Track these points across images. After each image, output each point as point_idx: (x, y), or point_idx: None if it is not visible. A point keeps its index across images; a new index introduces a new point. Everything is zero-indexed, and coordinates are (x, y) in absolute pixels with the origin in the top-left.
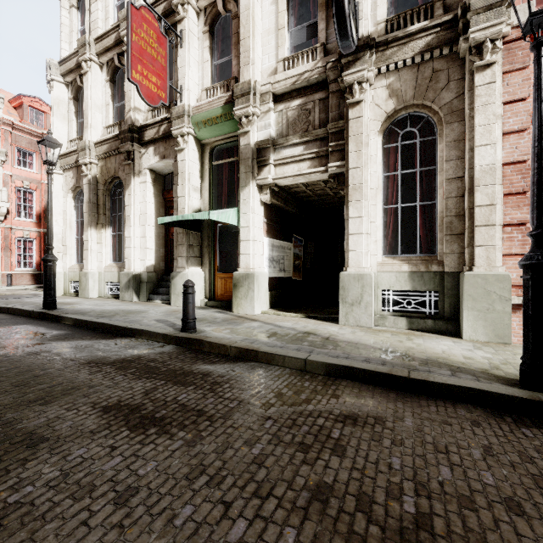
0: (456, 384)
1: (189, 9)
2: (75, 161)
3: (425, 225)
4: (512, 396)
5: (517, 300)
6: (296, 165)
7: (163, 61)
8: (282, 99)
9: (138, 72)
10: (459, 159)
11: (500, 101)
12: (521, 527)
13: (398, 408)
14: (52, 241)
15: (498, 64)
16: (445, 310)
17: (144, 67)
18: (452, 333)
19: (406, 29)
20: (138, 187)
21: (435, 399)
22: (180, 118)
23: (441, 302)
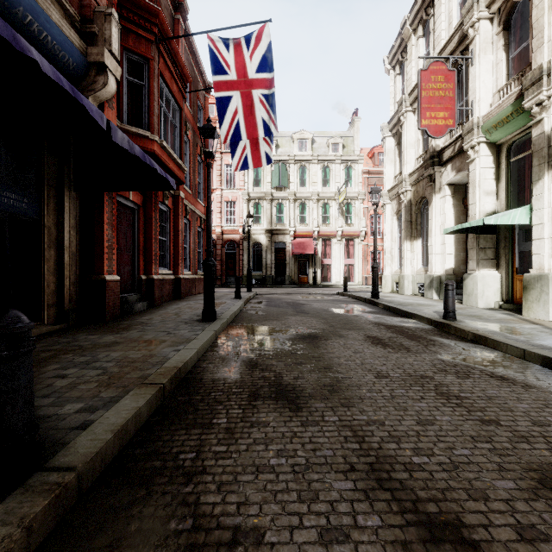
0: None
1: (479, 25)
2: (397, 192)
3: None
4: None
5: None
6: None
7: (450, 93)
8: None
9: (427, 118)
10: None
11: None
12: (521, 423)
13: None
14: (376, 254)
15: None
16: None
17: (432, 111)
18: None
19: None
20: (438, 202)
21: None
22: (469, 132)
23: None
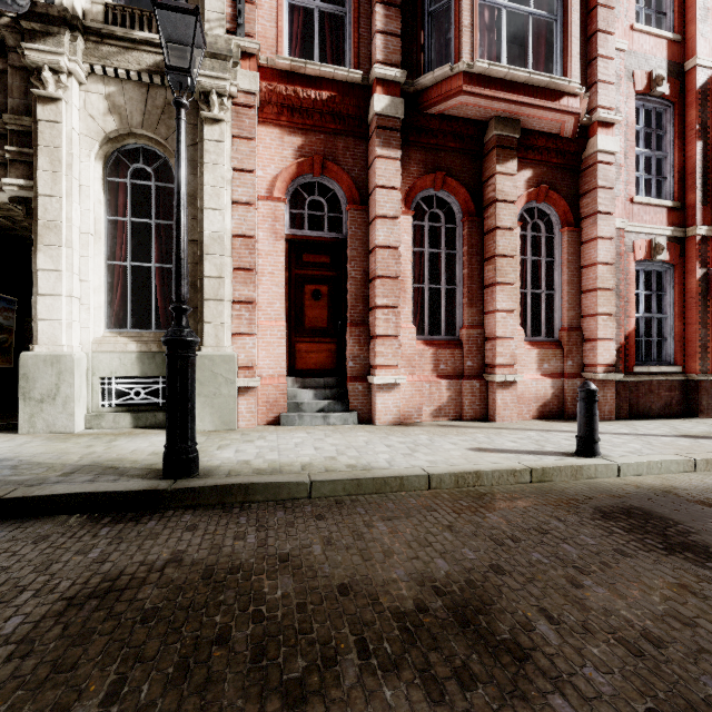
0: (64, 493)
1: None
2: None
3: (166, 293)
4: (126, 492)
5: (243, 382)
6: None
7: None
8: None
9: None
10: (195, 220)
11: (230, 165)
12: None
13: None
14: None
15: (228, 124)
16: None
17: None
18: None
19: (133, 31)
20: None
21: (32, 519)
22: None
23: None
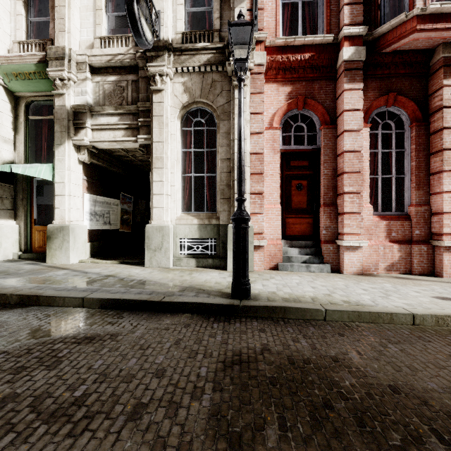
0: (189, 301)
1: None
2: None
3: (211, 190)
4: (218, 304)
5: (257, 243)
6: (112, 132)
7: None
8: (99, 72)
9: None
10: (228, 146)
11: (249, 111)
12: (153, 384)
13: (139, 324)
14: None
15: (248, 87)
16: (220, 252)
17: None
18: (224, 267)
19: (196, 44)
20: None
21: (175, 314)
22: None
23: (218, 246)
